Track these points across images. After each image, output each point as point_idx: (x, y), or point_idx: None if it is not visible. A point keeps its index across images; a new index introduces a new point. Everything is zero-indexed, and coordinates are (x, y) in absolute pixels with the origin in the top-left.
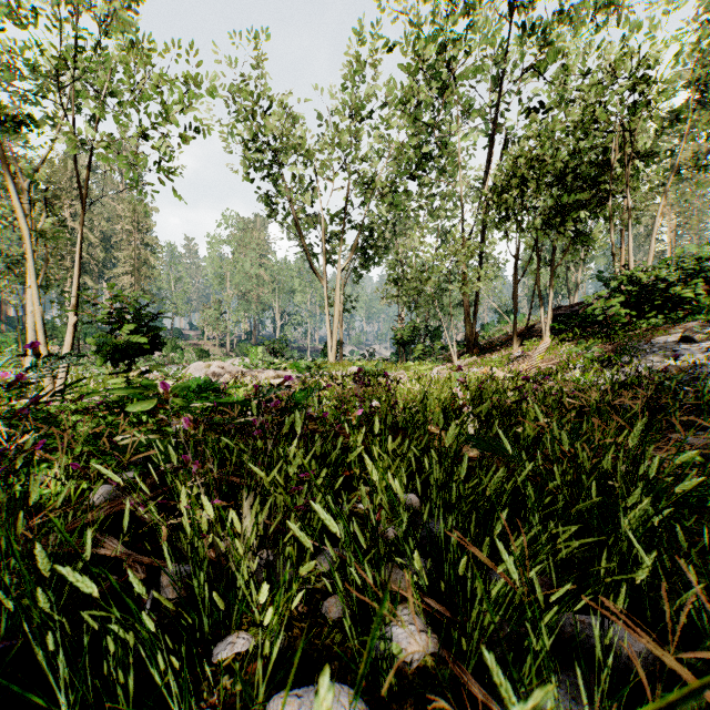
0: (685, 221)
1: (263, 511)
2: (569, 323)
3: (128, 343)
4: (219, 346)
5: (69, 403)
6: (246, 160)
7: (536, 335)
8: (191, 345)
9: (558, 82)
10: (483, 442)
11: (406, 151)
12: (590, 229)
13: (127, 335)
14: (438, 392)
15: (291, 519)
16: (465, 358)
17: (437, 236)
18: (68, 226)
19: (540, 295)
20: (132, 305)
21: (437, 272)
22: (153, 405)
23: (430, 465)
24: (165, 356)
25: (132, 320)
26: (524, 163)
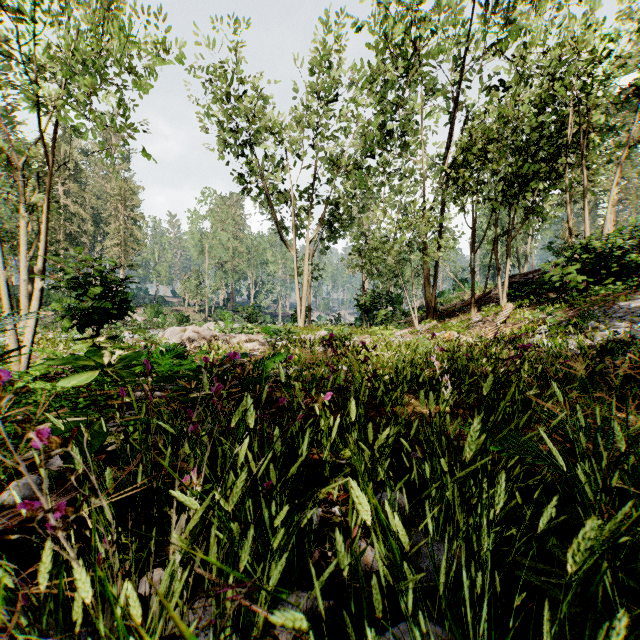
0: (625, 197)
1: (173, 598)
2: (524, 290)
3: (93, 308)
4: (198, 312)
5: (35, 368)
6: (222, 139)
7: (492, 301)
8: (173, 311)
9: (517, 59)
10: (495, 434)
11: (370, 130)
12: (544, 201)
13: (91, 300)
14: (409, 358)
15: (228, 592)
16: (426, 323)
17: (398, 211)
18: (57, 201)
19: (497, 264)
20: (98, 270)
21: (400, 242)
22: (92, 378)
23: (411, 445)
24: (149, 321)
25: (99, 284)
26: (482, 139)
